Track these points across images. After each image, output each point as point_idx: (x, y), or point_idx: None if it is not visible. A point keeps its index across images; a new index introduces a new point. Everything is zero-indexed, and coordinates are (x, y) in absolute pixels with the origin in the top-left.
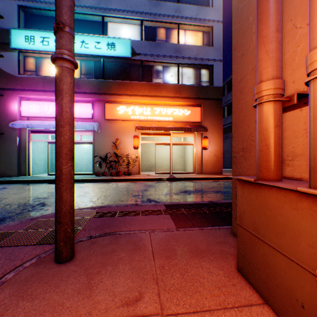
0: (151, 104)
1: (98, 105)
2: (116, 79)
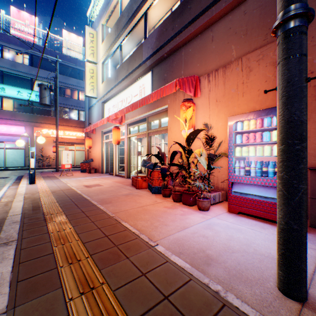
0: (64, 129)
1: (29, 127)
2: (40, 113)
